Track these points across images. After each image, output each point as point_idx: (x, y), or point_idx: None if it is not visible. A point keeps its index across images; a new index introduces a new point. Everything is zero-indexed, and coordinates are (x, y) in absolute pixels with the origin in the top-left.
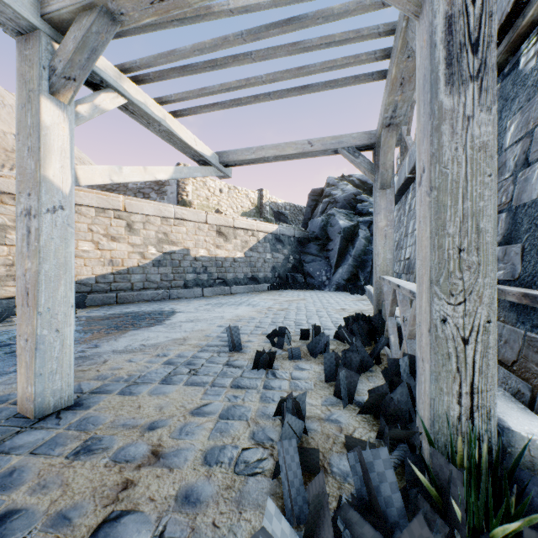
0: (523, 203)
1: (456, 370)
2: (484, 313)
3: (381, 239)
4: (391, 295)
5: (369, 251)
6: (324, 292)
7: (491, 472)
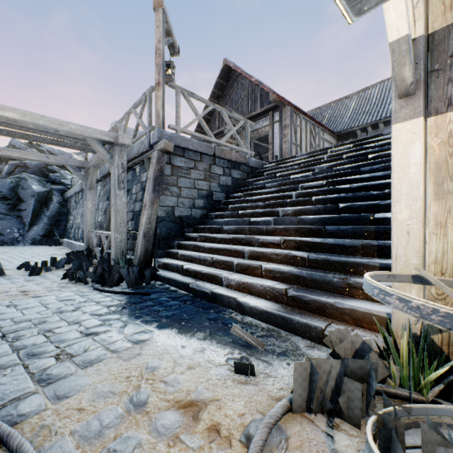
0: (135, 211)
1: (120, 248)
2: (125, 236)
3: (90, 213)
4: (98, 237)
5: (63, 213)
6: (20, 247)
7: (125, 262)
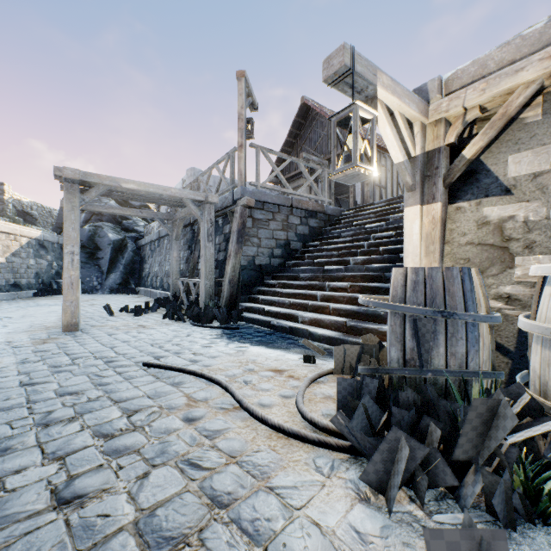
0: (219, 260)
1: (209, 293)
2: (213, 282)
3: (175, 262)
4: (185, 284)
5: (137, 261)
6: (101, 295)
7: (214, 305)
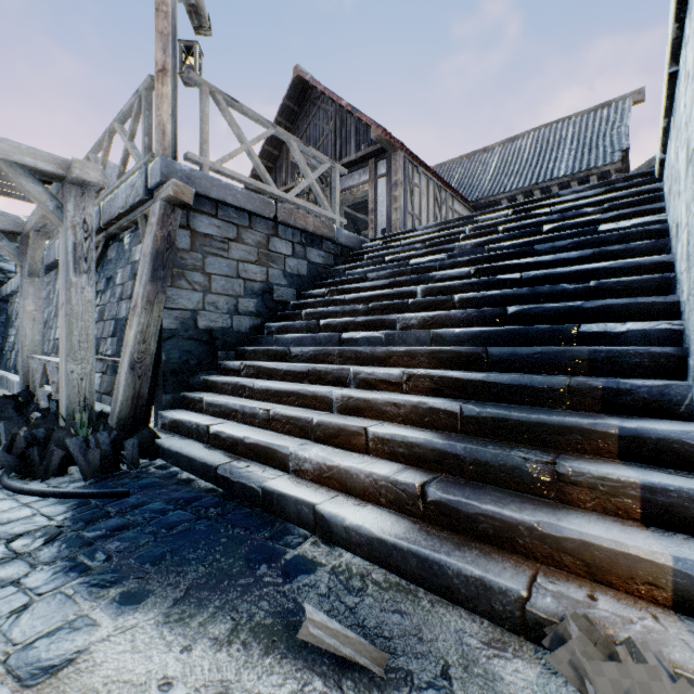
0: (120, 318)
1: (79, 392)
2: (91, 367)
3: (30, 322)
4: (42, 369)
5: None
6: None
7: (89, 421)
